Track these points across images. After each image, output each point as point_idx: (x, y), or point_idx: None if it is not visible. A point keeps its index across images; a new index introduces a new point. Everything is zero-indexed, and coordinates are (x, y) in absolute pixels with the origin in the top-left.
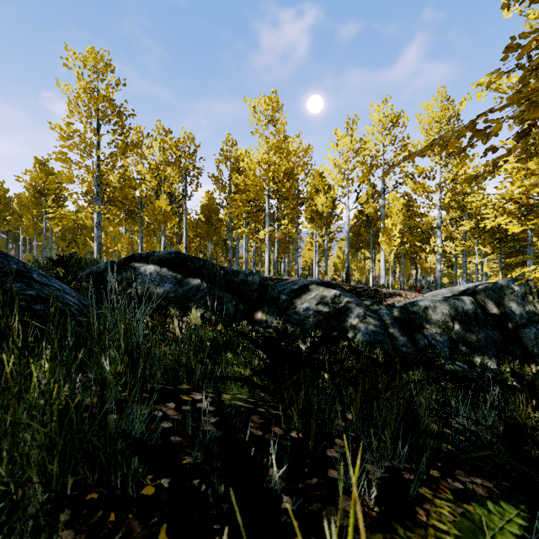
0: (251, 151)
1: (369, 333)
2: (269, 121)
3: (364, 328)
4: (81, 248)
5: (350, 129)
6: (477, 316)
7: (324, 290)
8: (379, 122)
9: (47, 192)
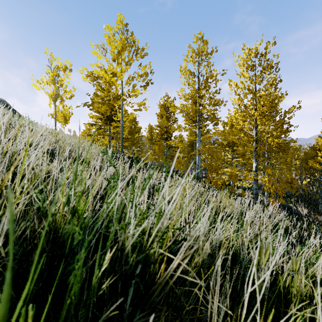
0: None
1: None
2: None
3: None
4: None
5: None
6: None
7: None
8: None
9: None
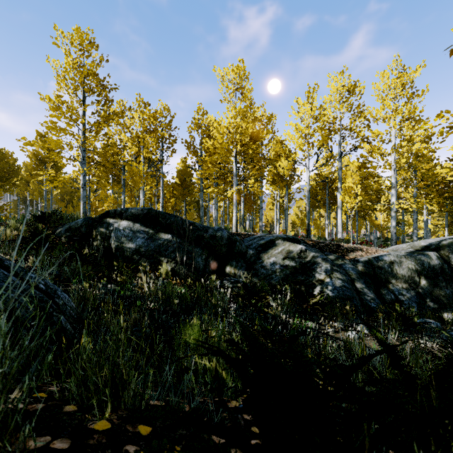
0: (220, 120)
1: (337, 288)
2: (236, 89)
3: (332, 283)
4: (75, 207)
5: (310, 97)
6: (443, 271)
7: (290, 245)
8: (336, 91)
9: (47, 160)
